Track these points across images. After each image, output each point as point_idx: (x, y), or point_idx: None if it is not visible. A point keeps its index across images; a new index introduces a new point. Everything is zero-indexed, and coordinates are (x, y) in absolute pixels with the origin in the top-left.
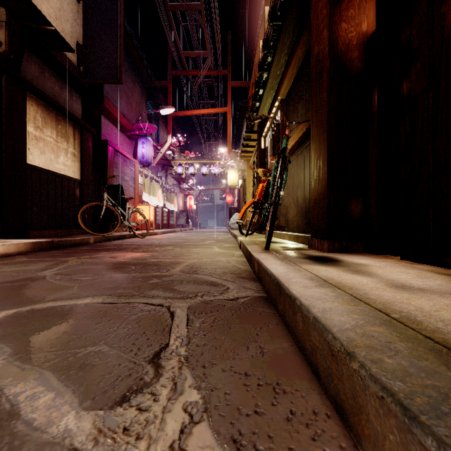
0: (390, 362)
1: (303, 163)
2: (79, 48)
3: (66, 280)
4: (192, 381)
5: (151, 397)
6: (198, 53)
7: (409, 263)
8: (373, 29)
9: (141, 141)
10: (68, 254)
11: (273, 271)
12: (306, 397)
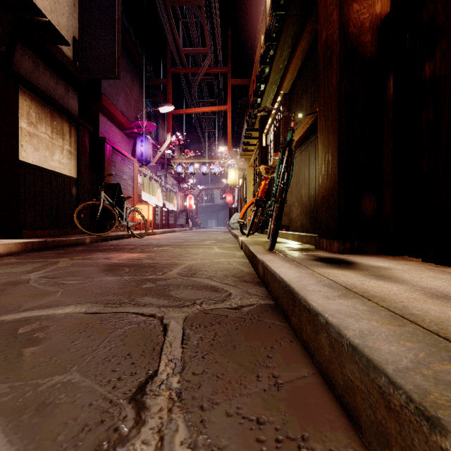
0: None
1: (308, 159)
2: (76, 42)
3: (51, 285)
4: (185, 434)
5: None
6: (198, 50)
7: (433, 266)
8: (388, 10)
9: (139, 140)
10: (60, 254)
11: (283, 276)
12: None
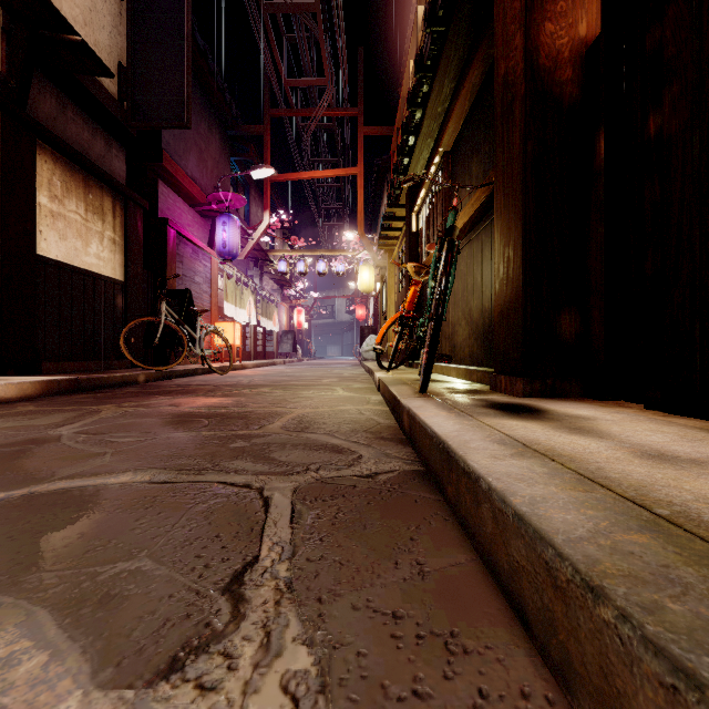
0: (679, 610)
1: (480, 253)
2: (123, 71)
3: (94, 443)
4: (299, 629)
5: (223, 661)
6: (311, 82)
7: (659, 415)
8: (597, 32)
9: (221, 221)
10: (101, 399)
11: (437, 429)
12: (505, 662)
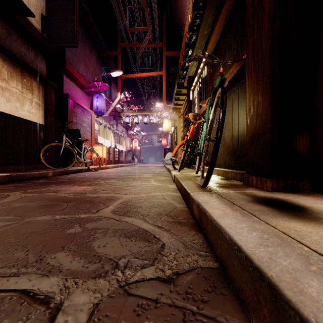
0: None
1: (230, 105)
2: (43, 18)
3: None
4: None
5: None
6: (140, 29)
7: None
8: None
9: (95, 96)
10: (18, 187)
11: (237, 239)
12: None
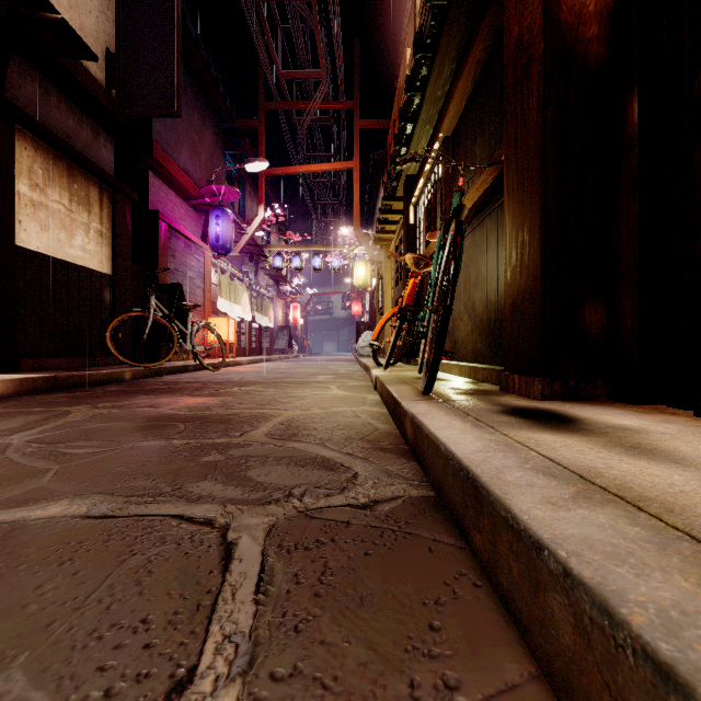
0: None
1: (484, 242)
2: (111, 58)
3: (42, 456)
4: None
5: None
6: (306, 74)
7: None
8: None
9: (214, 215)
10: (77, 399)
11: (453, 448)
12: None
